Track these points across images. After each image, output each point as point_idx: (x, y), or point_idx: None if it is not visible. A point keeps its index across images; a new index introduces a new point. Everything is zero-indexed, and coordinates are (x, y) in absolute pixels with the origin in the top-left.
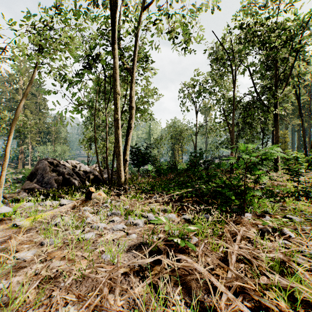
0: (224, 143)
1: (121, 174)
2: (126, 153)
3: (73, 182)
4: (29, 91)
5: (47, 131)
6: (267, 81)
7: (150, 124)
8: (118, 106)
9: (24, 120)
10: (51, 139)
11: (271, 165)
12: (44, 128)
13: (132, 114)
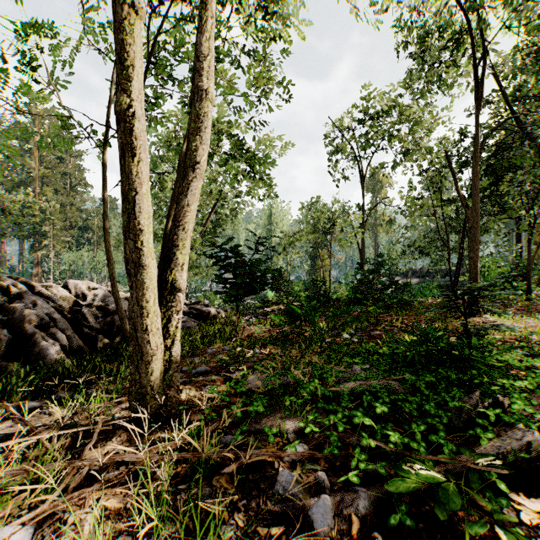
0: (418, 244)
1: (146, 343)
2: (176, 259)
3: (43, 347)
4: (52, 153)
5: (85, 225)
6: (535, 100)
7: (270, 210)
8: (130, 56)
9: (25, 199)
10: (92, 240)
11: (538, 289)
12: (77, 219)
13: (201, 116)
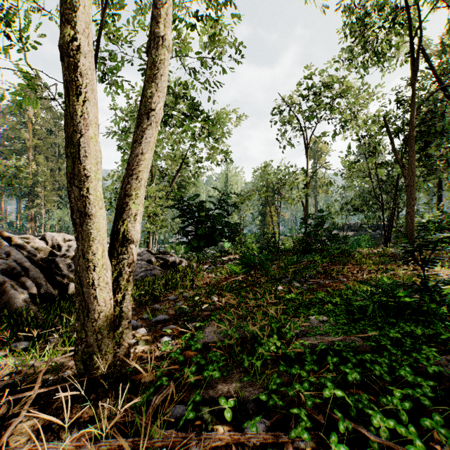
0: (353, 202)
1: (92, 299)
2: (129, 209)
3: (12, 295)
4: (44, 126)
5: None
6: None
7: (227, 174)
8: None
9: (18, 164)
10: None
11: None
12: (65, 182)
13: (156, 62)
